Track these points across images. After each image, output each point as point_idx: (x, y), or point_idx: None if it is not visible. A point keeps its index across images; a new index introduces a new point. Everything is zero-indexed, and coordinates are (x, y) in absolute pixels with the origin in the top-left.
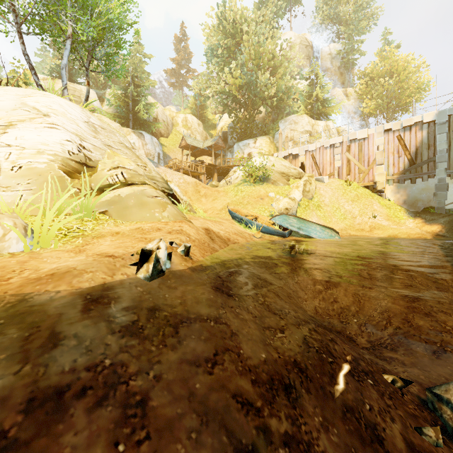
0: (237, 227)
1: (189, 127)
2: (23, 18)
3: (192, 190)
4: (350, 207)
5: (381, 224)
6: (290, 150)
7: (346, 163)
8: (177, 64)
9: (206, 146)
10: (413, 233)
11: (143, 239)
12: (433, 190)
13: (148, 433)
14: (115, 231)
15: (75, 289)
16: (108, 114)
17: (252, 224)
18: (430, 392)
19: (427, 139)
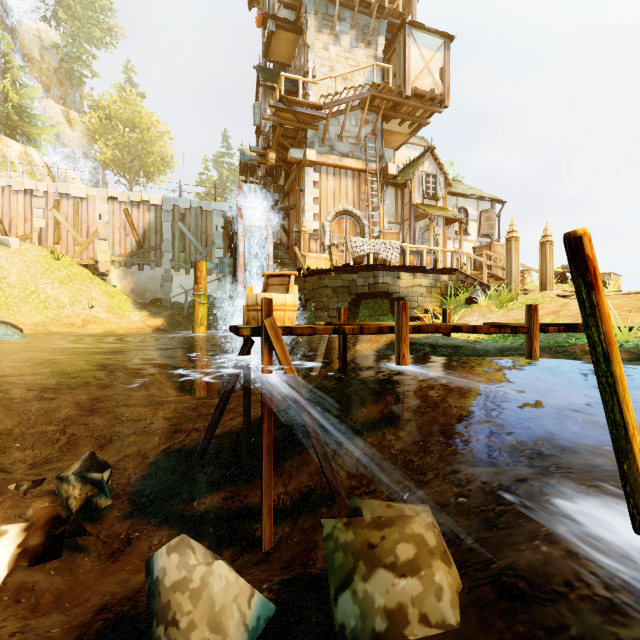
0: None
1: None
2: None
3: None
4: (57, 292)
5: (98, 316)
6: None
7: (54, 225)
8: None
9: None
10: (133, 328)
11: None
12: (161, 280)
13: None
14: None
15: None
16: None
17: None
18: (58, 479)
19: (155, 224)
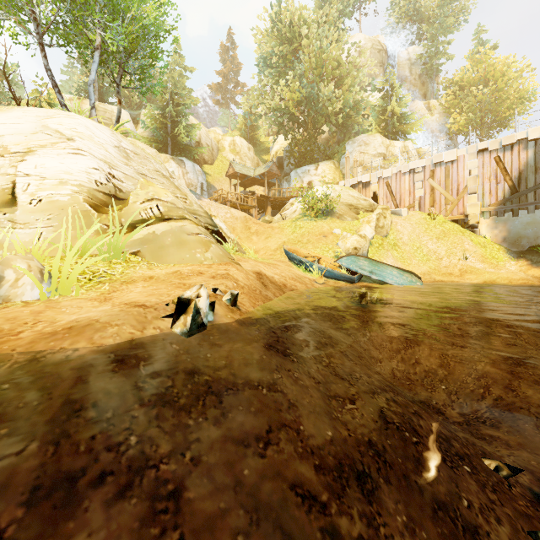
0: (295, 271)
1: (237, 152)
2: (45, 28)
3: (241, 226)
4: (435, 246)
5: (474, 266)
6: (359, 177)
7: (429, 191)
8: (223, 77)
9: (257, 174)
10: (516, 279)
11: (181, 285)
12: None
13: (183, 535)
14: (148, 276)
15: (96, 346)
16: (143, 138)
17: (313, 266)
18: None
19: (534, 161)
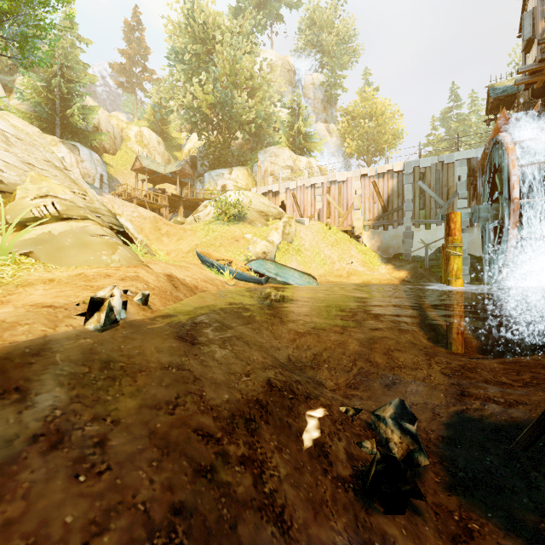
0: (207, 273)
1: (145, 145)
2: None
3: (151, 226)
4: (330, 252)
5: (357, 269)
6: (270, 186)
7: (327, 205)
8: (128, 58)
9: (169, 172)
10: (384, 279)
11: (88, 287)
12: (402, 237)
13: (109, 466)
14: (48, 278)
15: (8, 343)
16: (20, 112)
17: (225, 269)
18: (373, 415)
19: (397, 188)
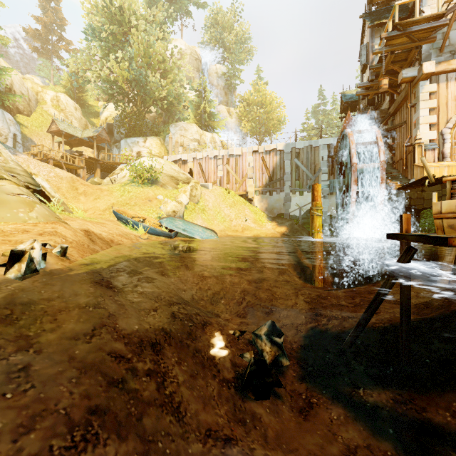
0: (122, 229)
1: (62, 109)
2: None
3: (68, 186)
4: (229, 212)
5: (249, 226)
6: (180, 155)
7: (226, 173)
8: (43, 26)
9: (86, 137)
10: (269, 233)
11: (6, 242)
12: (283, 201)
13: (33, 385)
14: None
15: None
16: None
17: (139, 225)
18: (253, 334)
19: (280, 163)
